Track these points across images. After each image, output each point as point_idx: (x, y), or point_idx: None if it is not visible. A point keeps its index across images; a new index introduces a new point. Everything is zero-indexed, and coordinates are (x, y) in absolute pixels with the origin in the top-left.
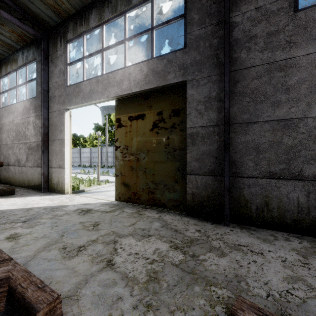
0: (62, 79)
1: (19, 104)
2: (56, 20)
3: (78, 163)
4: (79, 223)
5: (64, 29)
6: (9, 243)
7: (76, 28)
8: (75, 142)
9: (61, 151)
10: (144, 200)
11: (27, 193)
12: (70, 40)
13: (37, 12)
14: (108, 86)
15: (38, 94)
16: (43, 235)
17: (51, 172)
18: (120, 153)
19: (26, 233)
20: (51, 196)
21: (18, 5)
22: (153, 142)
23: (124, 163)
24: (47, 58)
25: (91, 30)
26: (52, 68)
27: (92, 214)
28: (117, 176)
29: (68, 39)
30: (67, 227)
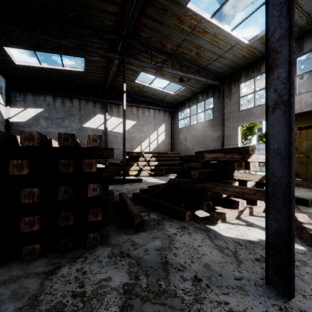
0: (236, 107)
1: (200, 124)
2: (231, 72)
3: None
4: None
5: (238, 76)
6: None
7: (248, 74)
8: None
9: None
10: None
11: None
12: (242, 82)
13: (222, 72)
14: None
15: (215, 117)
16: None
17: None
18: None
19: None
20: None
21: (212, 72)
22: None
23: None
24: (223, 95)
25: (261, 74)
26: (226, 101)
27: None
28: None
29: (241, 81)
30: None
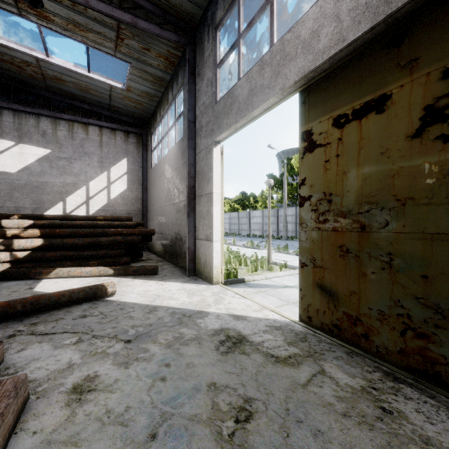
0: (210, 95)
1: (170, 153)
2: (202, 3)
3: (247, 231)
4: (206, 389)
5: (213, 10)
6: (60, 412)
7: None
8: (244, 204)
9: (209, 213)
10: (387, 347)
11: (171, 275)
12: (220, 23)
13: (178, 3)
14: (282, 65)
15: (185, 131)
16: (123, 408)
17: (198, 245)
18: (311, 213)
19: (106, 385)
20: (194, 285)
21: (156, 5)
22: (423, 172)
23: (322, 236)
24: (193, 72)
25: None
26: (198, 84)
27: (242, 356)
28: (304, 265)
29: (218, 21)
30: (178, 394)
